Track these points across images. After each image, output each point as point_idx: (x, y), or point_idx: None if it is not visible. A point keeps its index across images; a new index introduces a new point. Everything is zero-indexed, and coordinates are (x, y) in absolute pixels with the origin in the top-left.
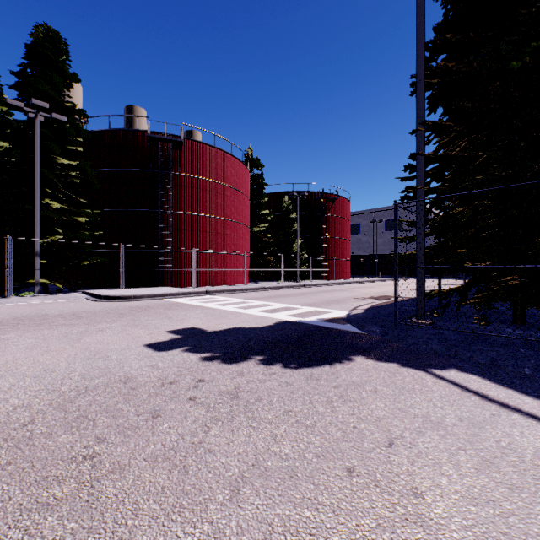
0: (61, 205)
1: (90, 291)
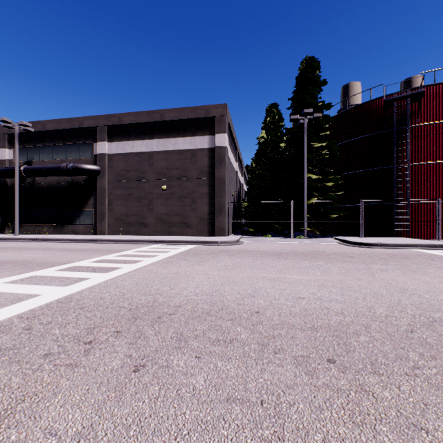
0: (316, 176)
1: (338, 237)
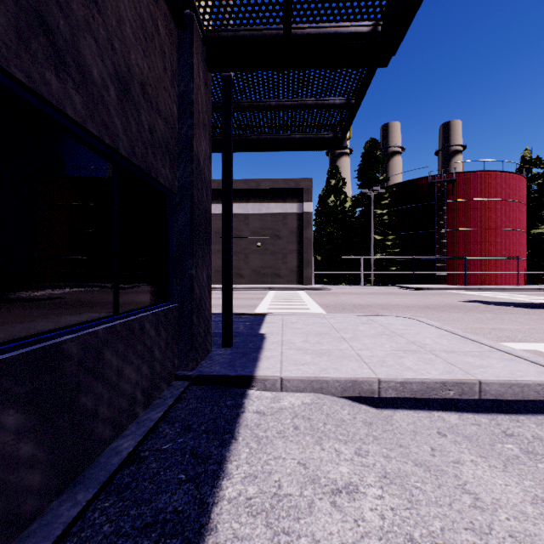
0: (379, 237)
1: (397, 285)
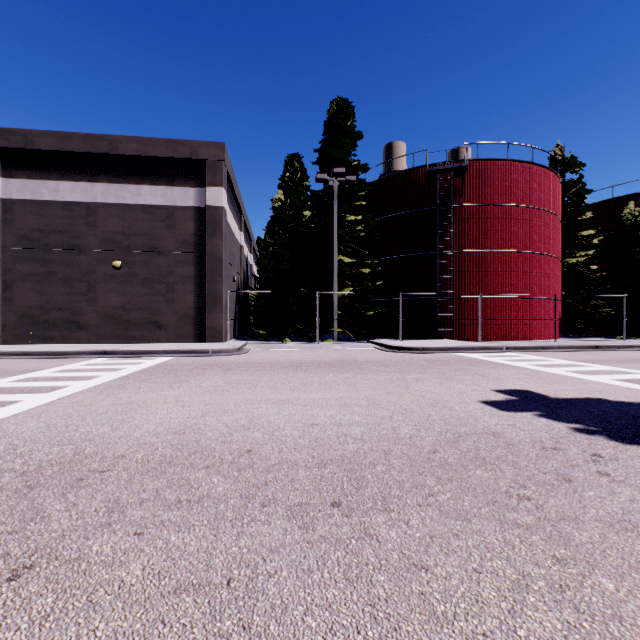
0: (350, 259)
1: (375, 341)
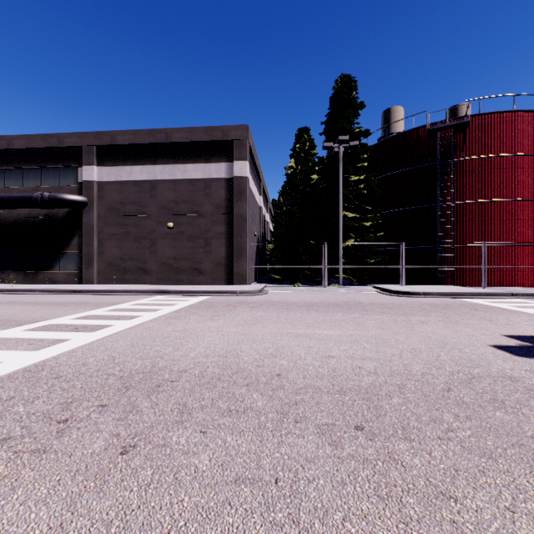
0: (353, 214)
1: (377, 285)
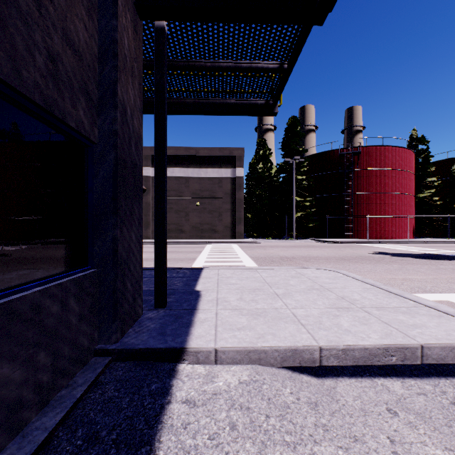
0: (300, 198)
1: (314, 239)
